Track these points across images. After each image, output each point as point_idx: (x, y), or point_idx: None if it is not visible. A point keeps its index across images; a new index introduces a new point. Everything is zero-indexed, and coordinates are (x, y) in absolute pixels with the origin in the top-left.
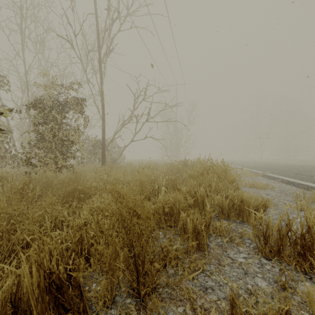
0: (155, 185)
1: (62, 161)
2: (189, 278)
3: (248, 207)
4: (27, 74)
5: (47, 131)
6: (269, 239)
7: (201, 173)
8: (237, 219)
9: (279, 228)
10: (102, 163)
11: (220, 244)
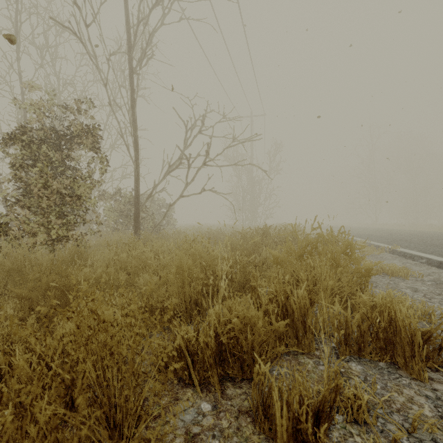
0: (210, 275)
1: (59, 229)
2: None
3: (411, 339)
4: (24, 95)
5: (35, 178)
6: None
7: (298, 256)
8: (380, 360)
9: None
10: (135, 231)
11: None
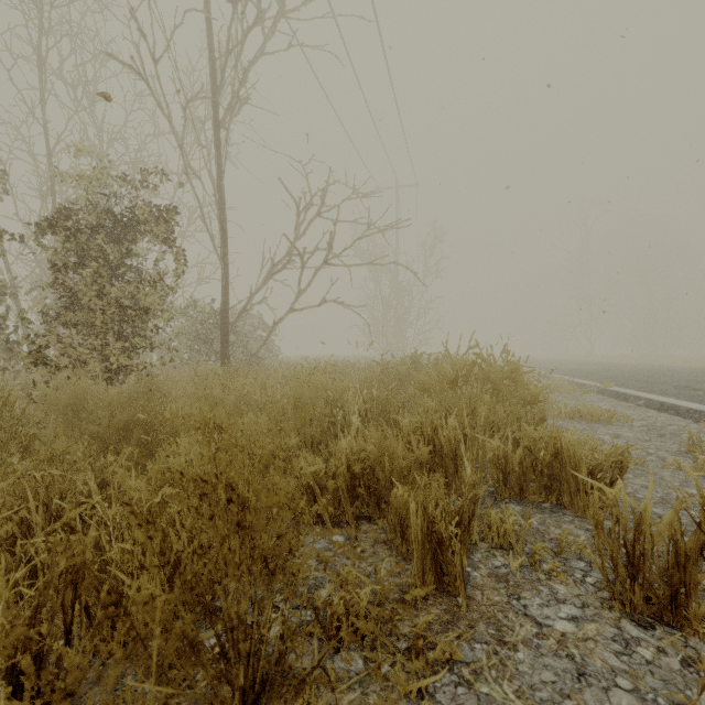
0: (338, 413)
1: (120, 356)
2: (409, 690)
3: (575, 471)
4: (51, 157)
5: (84, 283)
6: (645, 566)
7: (451, 381)
8: (545, 501)
9: (676, 534)
10: (222, 362)
11: (501, 575)
